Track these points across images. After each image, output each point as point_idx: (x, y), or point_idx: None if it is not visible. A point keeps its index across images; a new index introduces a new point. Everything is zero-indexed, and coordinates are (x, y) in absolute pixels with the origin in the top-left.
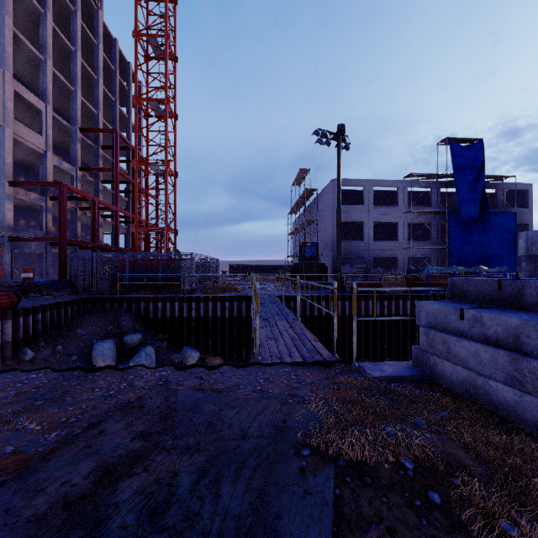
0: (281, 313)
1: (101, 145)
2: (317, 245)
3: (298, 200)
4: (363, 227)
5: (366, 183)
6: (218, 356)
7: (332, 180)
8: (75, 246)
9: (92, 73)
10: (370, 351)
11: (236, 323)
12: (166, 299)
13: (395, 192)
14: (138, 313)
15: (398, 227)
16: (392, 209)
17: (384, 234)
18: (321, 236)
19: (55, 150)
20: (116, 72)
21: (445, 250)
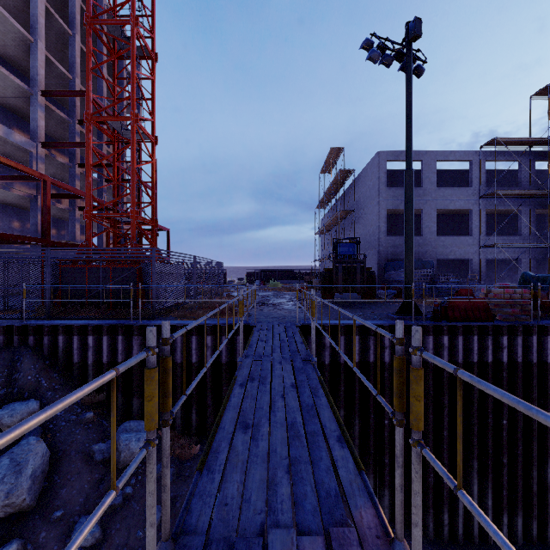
0: (307, 462)
1: (78, 119)
2: (358, 242)
3: (329, 189)
4: (421, 217)
5: (425, 156)
6: (192, 432)
7: (377, 153)
8: (35, 246)
9: (64, 26)
10: (474, 431)
11: (225, 374)
12: (101, 330)
13: (462, 172)
14: (54, 353)
15: (473, 216)
16: (464, 192)
17: (446, 229)
18: (360, 232)
19: (19, 126)
20: (102, 33)
21: (542, 248)
